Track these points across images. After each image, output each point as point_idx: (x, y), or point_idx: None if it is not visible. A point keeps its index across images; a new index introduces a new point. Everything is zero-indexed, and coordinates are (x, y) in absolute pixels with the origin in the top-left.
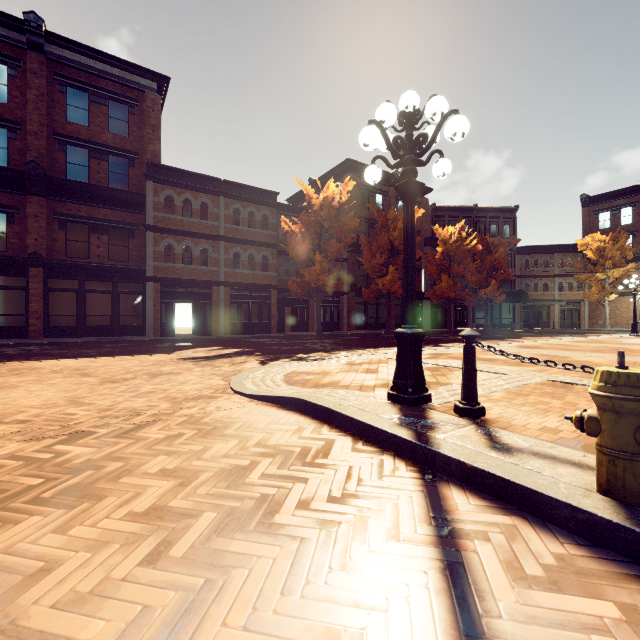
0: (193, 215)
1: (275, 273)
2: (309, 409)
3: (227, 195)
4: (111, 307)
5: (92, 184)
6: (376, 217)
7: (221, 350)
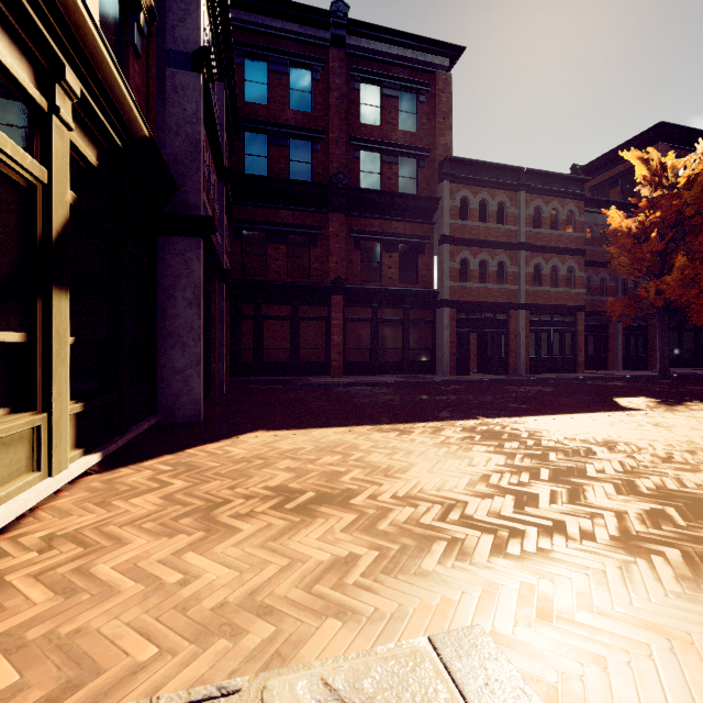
0: (489, 219)
1: (583, 290)
2: None
3: (527, 189)
4: (401, 339)
5: (389, 192)
6: None
7: (691, 405)
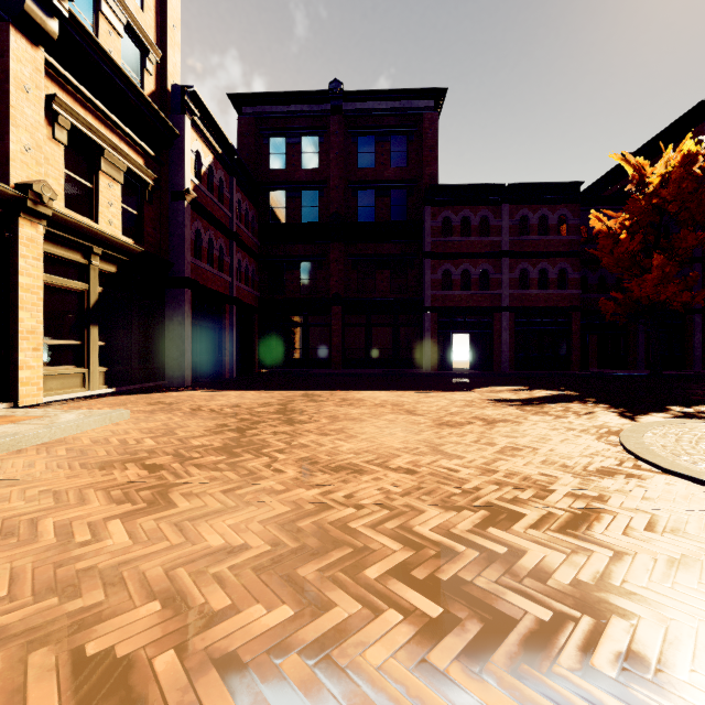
0: (471, 233)
1: (577, 290)
2: None
3: (511, 201)
4: (392, 340)
5: (378, 222)
6: None
7: (528, 391)
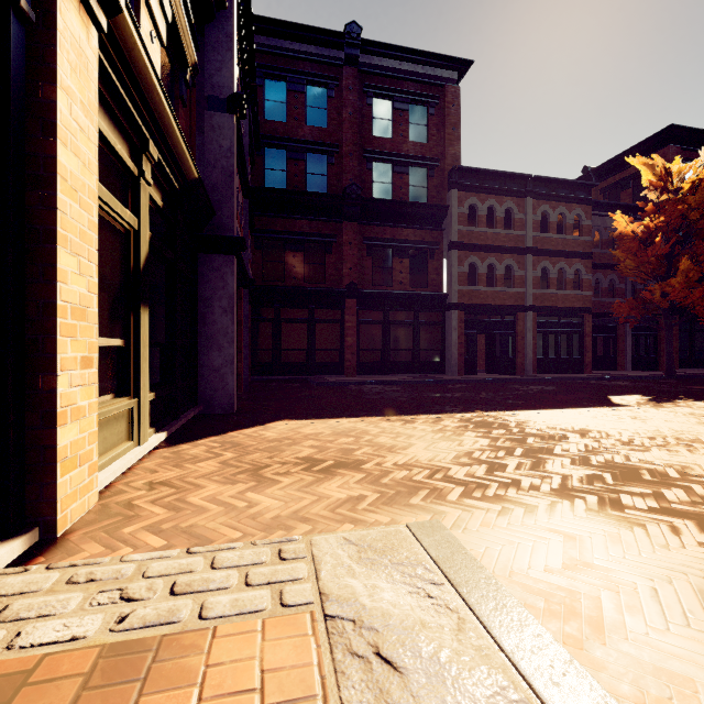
0: (497, 225)
1: (590, 292)
2: None
3: (534, 195)
4: (412, 340)
5: (400, 201)
6: None
7: (679, 402)
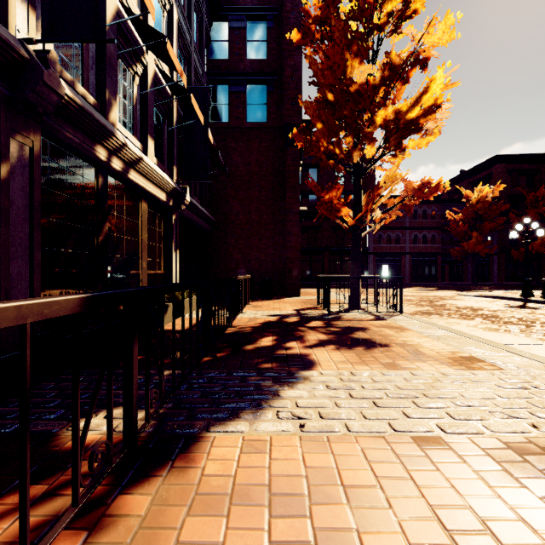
0: None
1: (440, 245)
2: (494, 297)
3: None
4: None
5: None
6: (525, 196)
7: (426, 288)
